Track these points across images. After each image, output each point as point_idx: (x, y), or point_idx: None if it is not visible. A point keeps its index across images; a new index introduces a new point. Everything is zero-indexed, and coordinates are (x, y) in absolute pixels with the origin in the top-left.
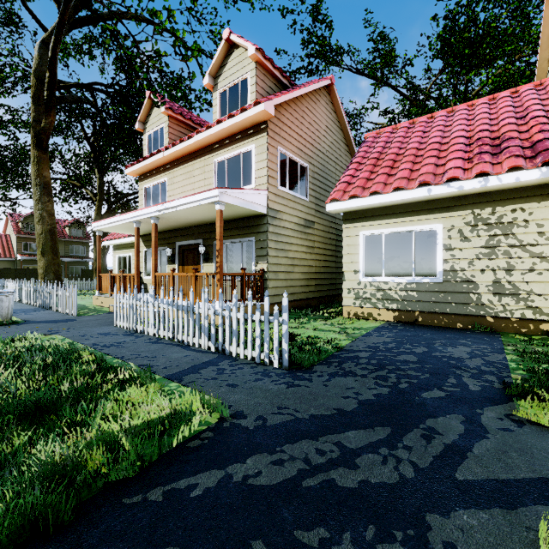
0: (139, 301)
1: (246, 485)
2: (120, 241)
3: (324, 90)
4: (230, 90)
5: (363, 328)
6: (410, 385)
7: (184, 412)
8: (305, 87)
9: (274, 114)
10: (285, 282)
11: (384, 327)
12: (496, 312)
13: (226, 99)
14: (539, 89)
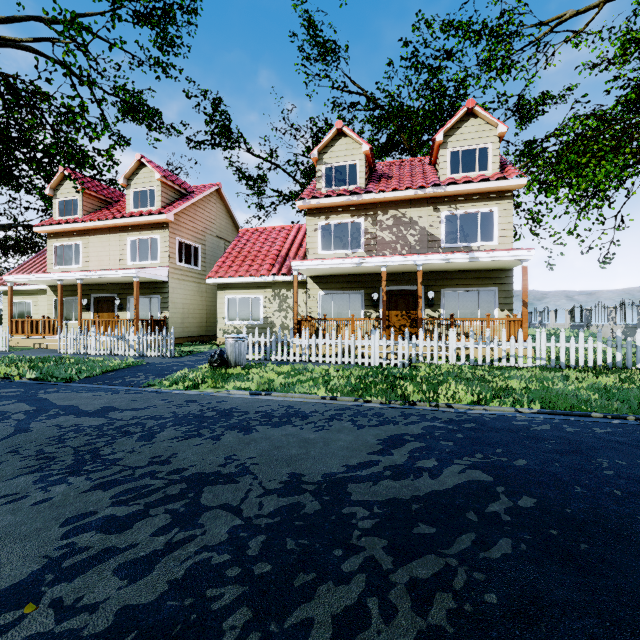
0: (83, 335)
1: (157, 366)
2: (18, 288)
3: (214, 191)
4: (141, 192)
5: (221, 347)
6: None
7: (134, 363)
8: (197, 197)
9: (174, 217)
10: (182, 325)
11: None
12: (282, 337)
13: (138, 198)
14: None
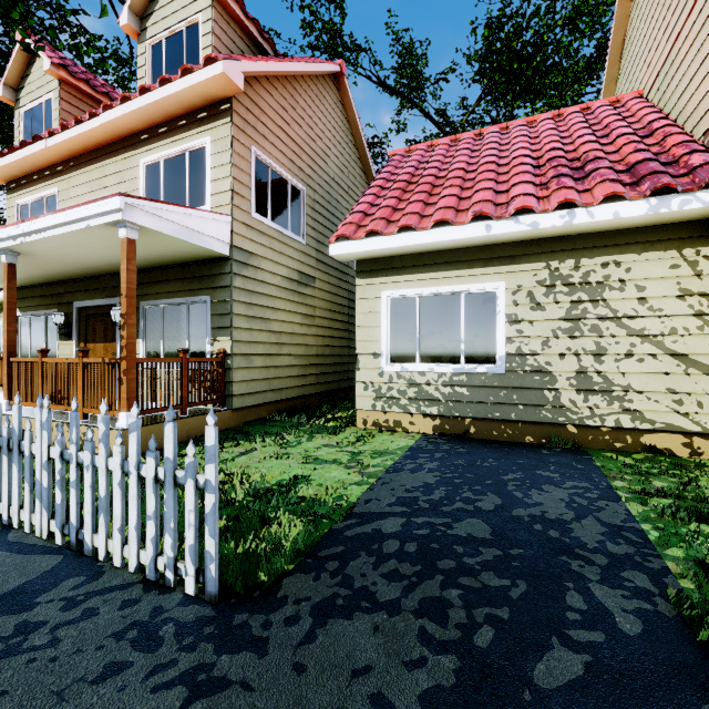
0: None
1: None
2: None
3: (331, 81)
4: (168, 42)
5: (388, 453)
6: (499, 633)
7: None
8: (300, 63)
9: (245, 90)
10: (265, 372)
11: (421, 447)
12: (581, 418)
13: (162, 58)
14: (616, 106)
